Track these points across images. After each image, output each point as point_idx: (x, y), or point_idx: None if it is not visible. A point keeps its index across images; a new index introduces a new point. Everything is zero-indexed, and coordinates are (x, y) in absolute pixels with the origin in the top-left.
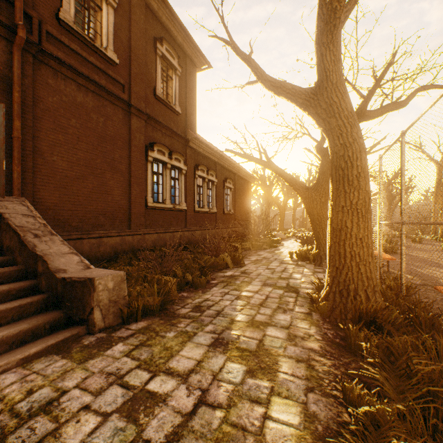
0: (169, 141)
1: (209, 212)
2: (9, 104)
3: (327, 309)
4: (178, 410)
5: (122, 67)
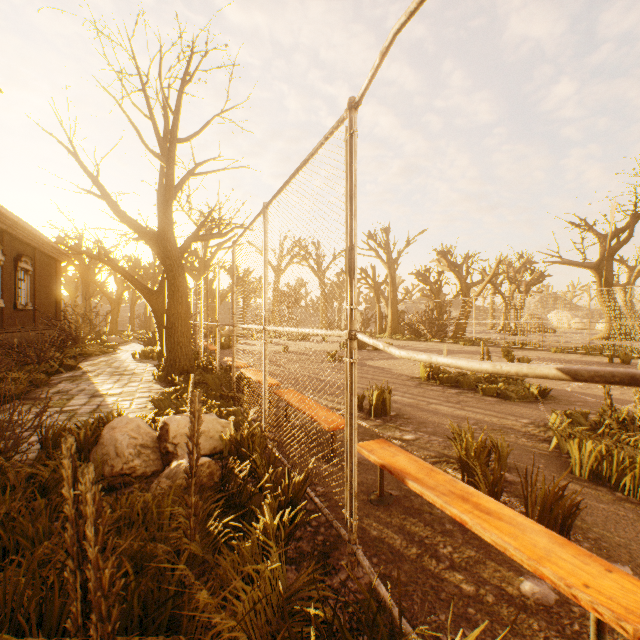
0: None
1: None
2: None
3: (164, 377)
4: (90, 408)
5: None
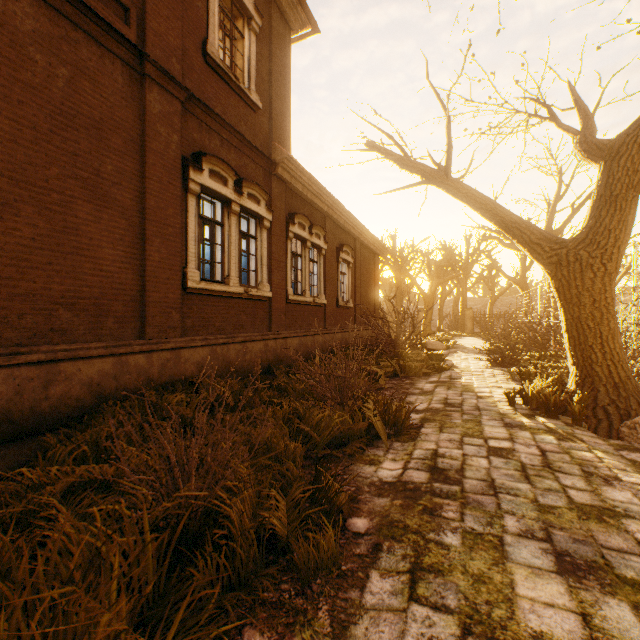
0: (237, 159)
1: (313, 303)
2: None
3: None
4: None
5: None
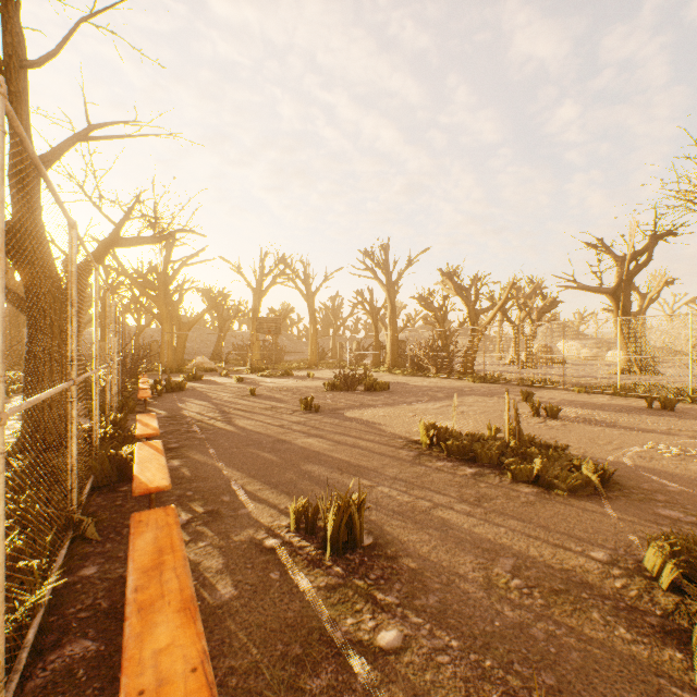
0: None
1: None
2: None
3: (18, 453)
4: None
5: None
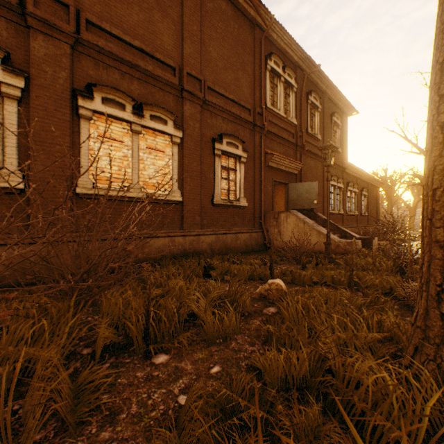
0: (335, 172)
1: (353, 214)
2: (299, 175)
3: None
4: None
5: (320, 140)
